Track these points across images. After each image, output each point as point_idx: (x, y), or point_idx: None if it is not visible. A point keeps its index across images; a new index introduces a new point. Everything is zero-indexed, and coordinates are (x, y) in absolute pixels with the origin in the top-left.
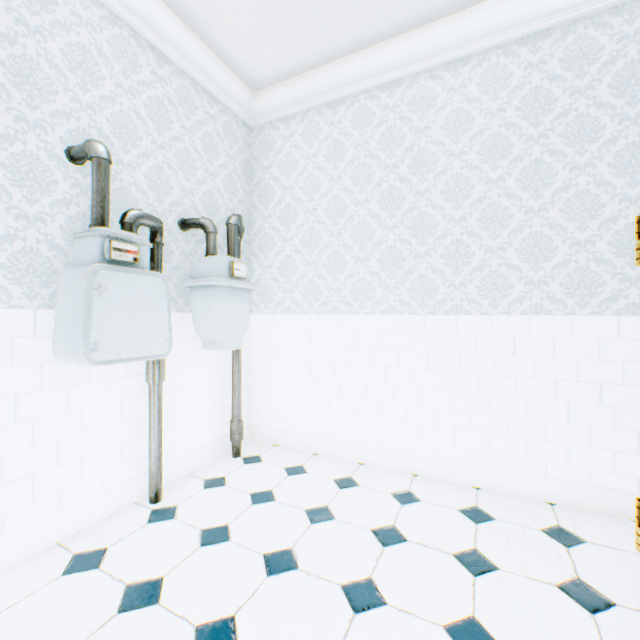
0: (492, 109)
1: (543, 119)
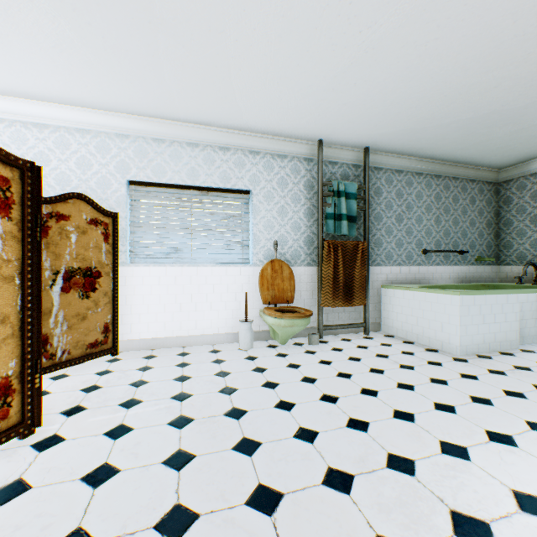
0: (19, 154)
1: (46, 168)
